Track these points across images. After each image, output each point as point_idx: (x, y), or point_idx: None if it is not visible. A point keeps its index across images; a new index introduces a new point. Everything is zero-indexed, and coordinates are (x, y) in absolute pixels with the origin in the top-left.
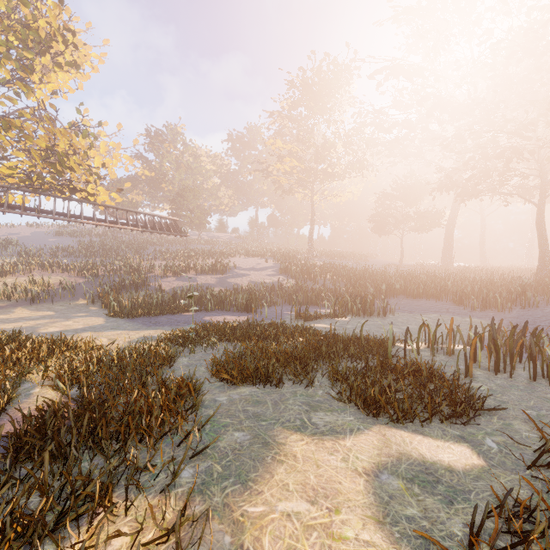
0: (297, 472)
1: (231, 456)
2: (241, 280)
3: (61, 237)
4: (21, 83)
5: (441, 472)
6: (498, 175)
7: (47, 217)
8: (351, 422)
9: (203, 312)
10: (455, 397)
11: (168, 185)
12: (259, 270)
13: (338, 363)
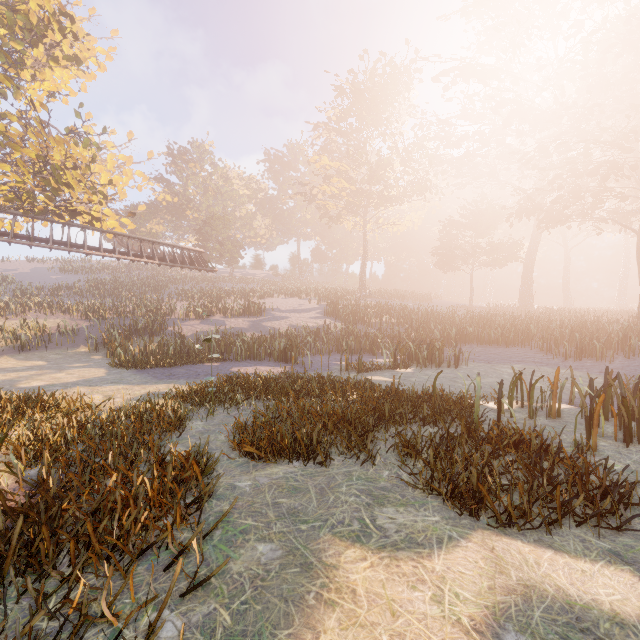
0: (359, 626)
1: (249, 592)
2: (280, 324)
3: (66, 274)
4: (3, 77)
5: (605, 626)
6: (591, 196)
7: (42, 246)
8: (436, 525)
9: (231, 362)
10: (587, 483)
11: (193, 212)
12: (301, 312)
13: (406, 429)
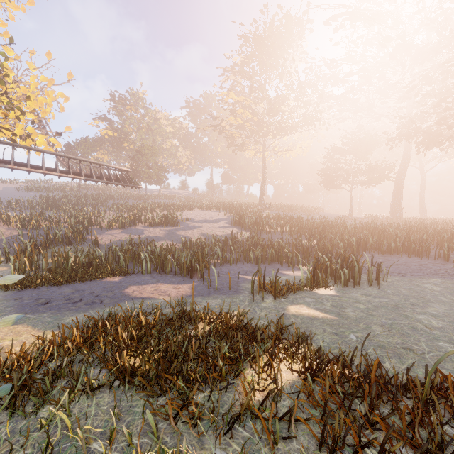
0: None
1: None
2: (192, 233)
3: (29, 192)
4: None
5: None
6: None
7: None
8: None
9: (134, 275)
10: None
11: (129, 144)
12: (211, 222)
13: None
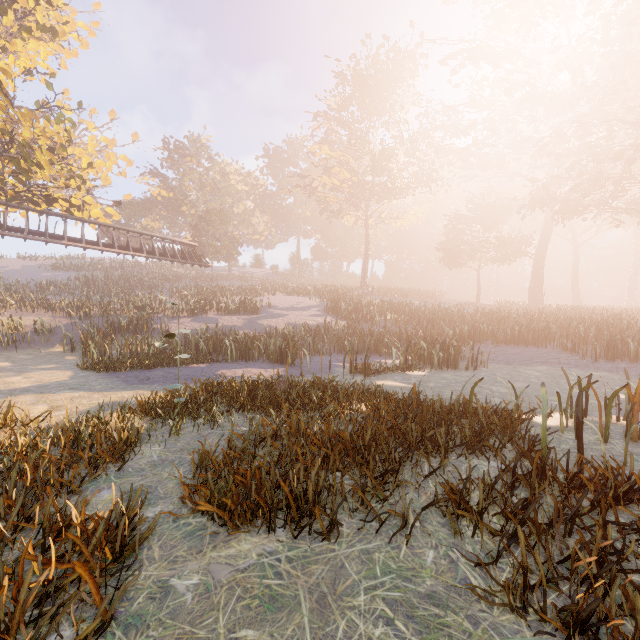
0: None
1: None
2: (277, 322)
3: (58, 271)
4: None
5: None
6: (614, 183)
7: (15, 236)
8: None
9: (219, 363)
10: None
11: (189, 208)
12: (299, 309)
13: (442, 461)
